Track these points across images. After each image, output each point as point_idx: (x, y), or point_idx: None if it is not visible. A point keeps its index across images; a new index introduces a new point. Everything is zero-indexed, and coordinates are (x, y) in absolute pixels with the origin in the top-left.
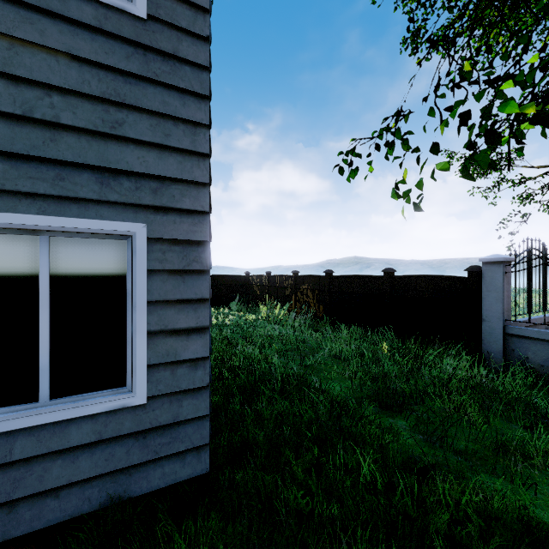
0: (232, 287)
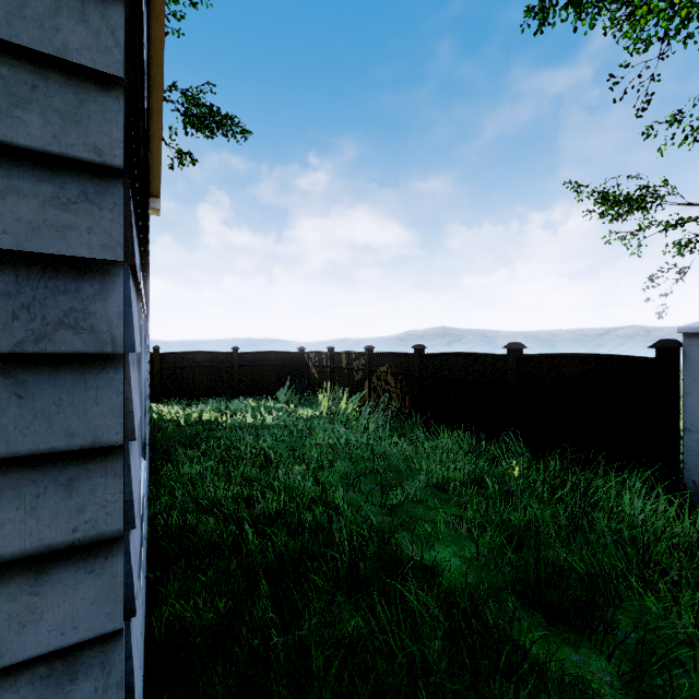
0: (281, 369)
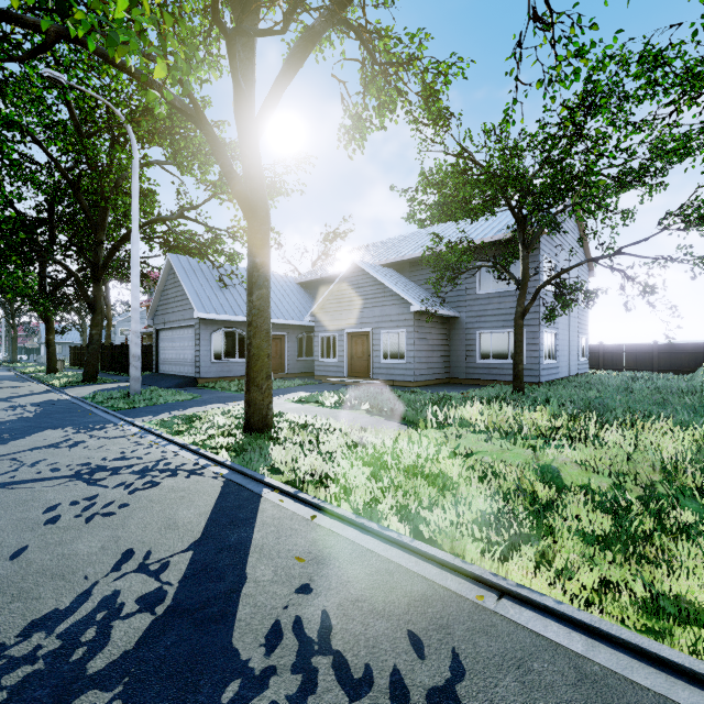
0: (697, 356)
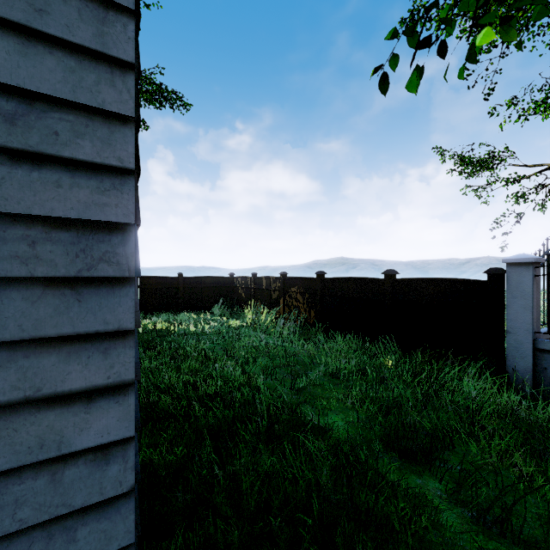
0: (215, 290)
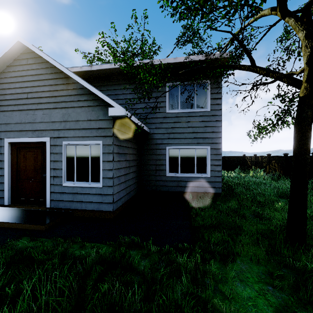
0: (236, 162)
